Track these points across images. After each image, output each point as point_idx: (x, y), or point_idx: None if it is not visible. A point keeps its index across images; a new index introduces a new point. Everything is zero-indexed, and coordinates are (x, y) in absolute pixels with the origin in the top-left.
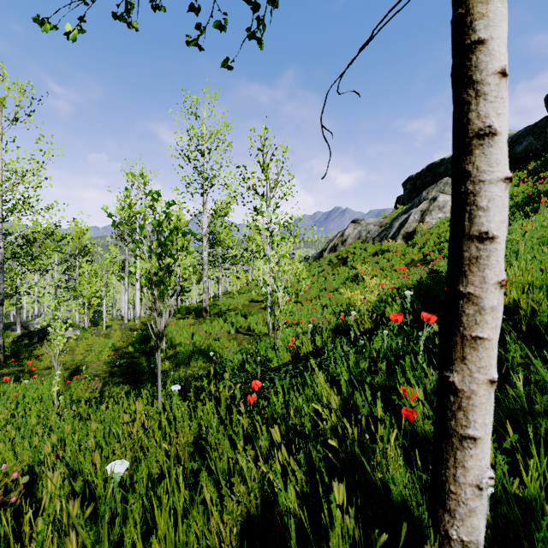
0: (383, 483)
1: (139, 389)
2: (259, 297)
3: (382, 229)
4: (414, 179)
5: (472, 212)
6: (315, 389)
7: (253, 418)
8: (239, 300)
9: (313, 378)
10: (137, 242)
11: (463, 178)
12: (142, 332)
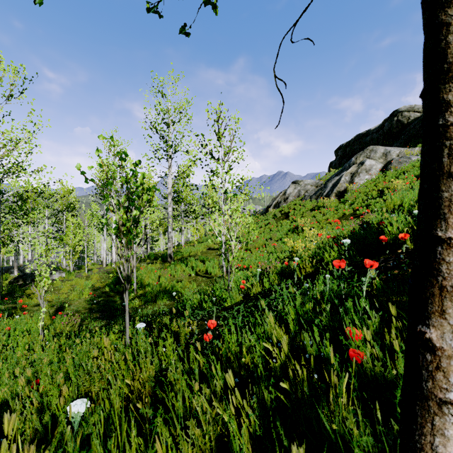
0: (337, 431)
1: (113, 323)
2: (215, 245)
3: (318, 189)
4: (345, 147)
5: (452, 147)
6: (265, 328)
7: (208, 356)
8: (198, 248)
9: (263, 318)
10: (106, 196)
11: (441, 109)
12: (117, 275)
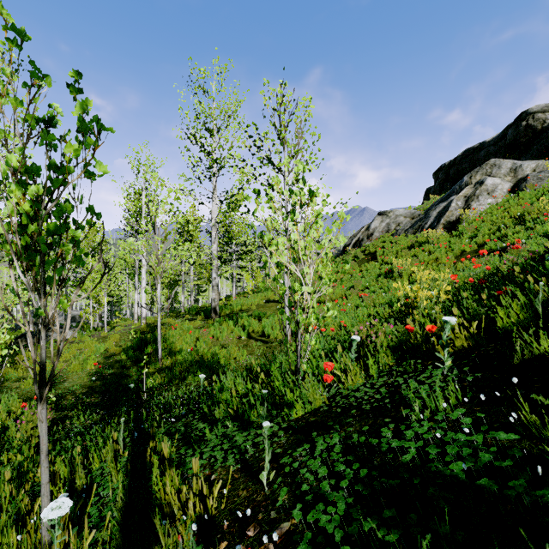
0: None
1: (111, 417)
2: (275, 297)
3: (415, 220)
4: (448, 167)
5: None
6: None
7: None
8: (253, 299)
9: None
10: None
11: None
12: (139, 336)
